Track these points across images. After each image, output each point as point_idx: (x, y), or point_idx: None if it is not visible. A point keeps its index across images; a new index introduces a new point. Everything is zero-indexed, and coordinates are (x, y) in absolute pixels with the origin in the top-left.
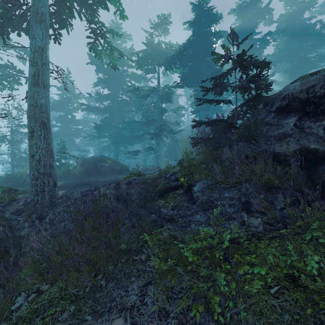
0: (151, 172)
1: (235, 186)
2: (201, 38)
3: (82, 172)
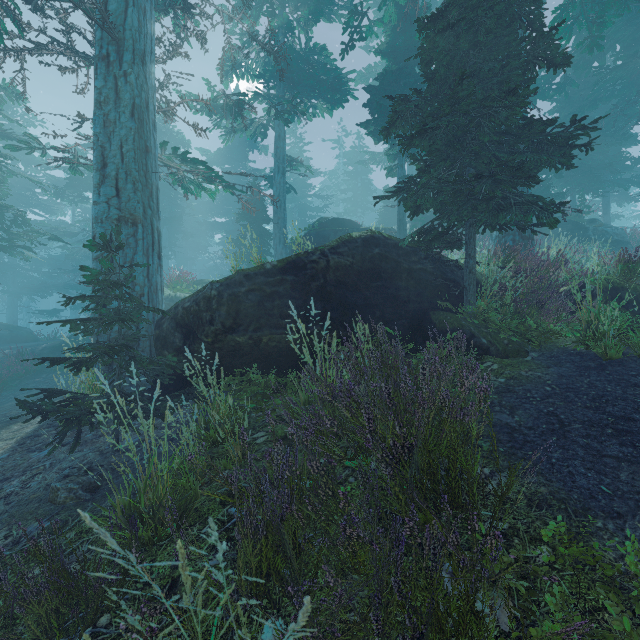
0: None
1: None
2: None
3: None
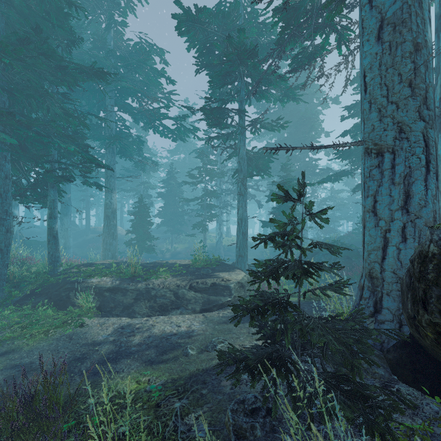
0: None
1: None
2: None
3: None
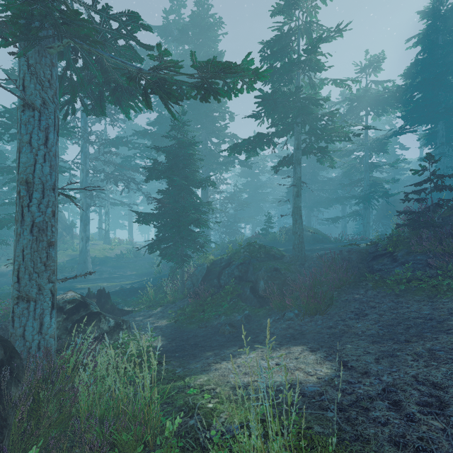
0: (359, 242)
1: (425, 253)
2: (438, 51)
3: (285, 240)
